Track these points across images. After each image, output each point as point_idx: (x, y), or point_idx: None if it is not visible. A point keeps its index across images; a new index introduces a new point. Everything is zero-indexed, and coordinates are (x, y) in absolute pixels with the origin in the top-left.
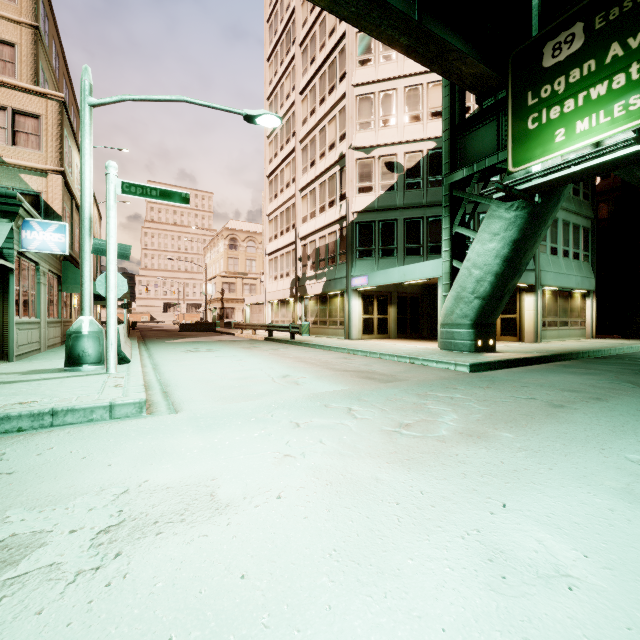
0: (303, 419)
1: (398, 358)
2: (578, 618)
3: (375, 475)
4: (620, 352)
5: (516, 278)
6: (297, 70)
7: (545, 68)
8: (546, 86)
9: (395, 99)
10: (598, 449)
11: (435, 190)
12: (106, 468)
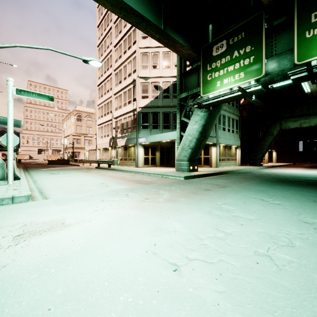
0: (106, 198)
1: (156, 175)
2: (172, 238)
3: (128, 213)
4: (246, 171)
5: (205, 140)
6: (112, 35)
7: (213, 56)
8: (214, 63)
9: (158, 56)
10: (210, 202)
11: (176, 100)
12: (14, 219)
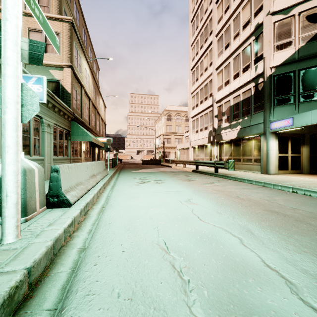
0: None
1: None
2: None
3: None
4: None
5: None
6: None
7: None
8: None
9: None
10: None
11: None
12: None
